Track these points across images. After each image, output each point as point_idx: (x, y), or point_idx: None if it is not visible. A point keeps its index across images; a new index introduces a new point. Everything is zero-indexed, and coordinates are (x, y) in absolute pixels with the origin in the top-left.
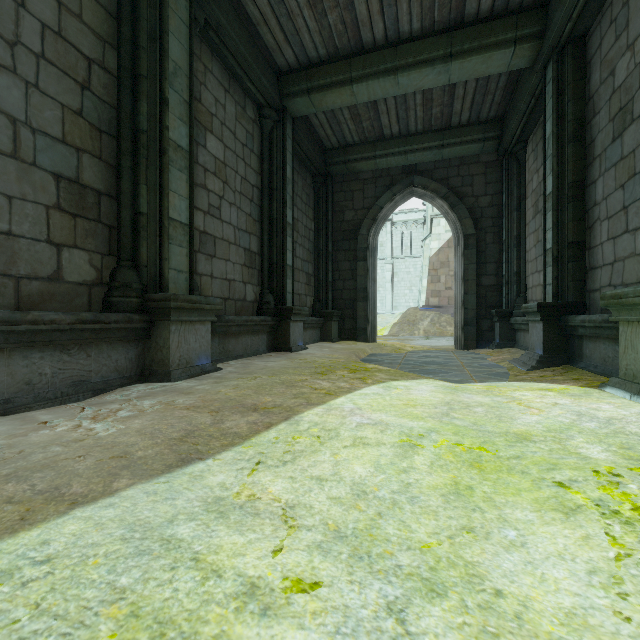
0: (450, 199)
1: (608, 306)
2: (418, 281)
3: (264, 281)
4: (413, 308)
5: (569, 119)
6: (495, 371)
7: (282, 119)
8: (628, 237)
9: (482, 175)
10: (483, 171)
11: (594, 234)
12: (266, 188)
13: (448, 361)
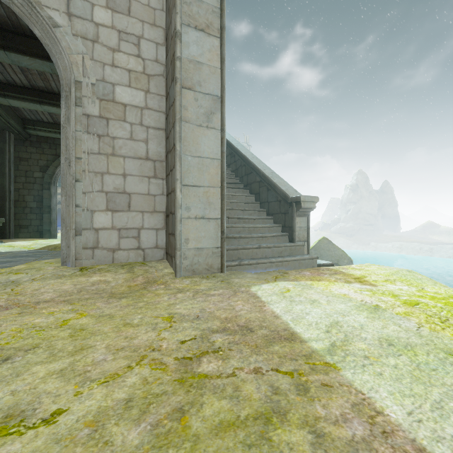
0: None
1: None
2: None
3: None
4: None
5: None
6: None
7: None
8: None
9: None
10: None
11: None
12: None
13: None
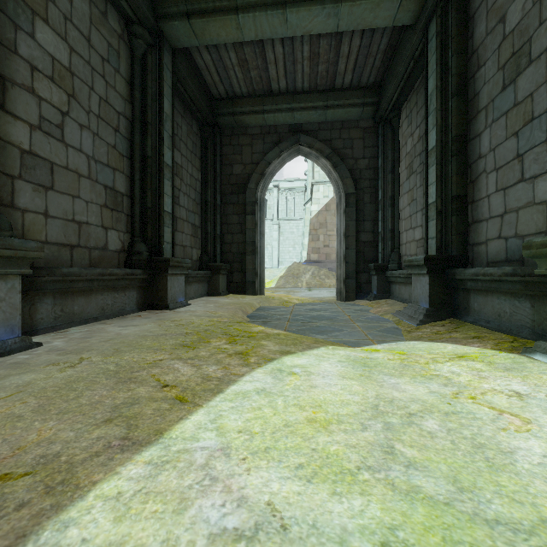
0: (333, 159)
1: (536, 256)
2: (300, 240)
3: (135, 228)
4: (297, 263)
5: (453, 73)
6: (385, 326)
7: (158, 44)
8: (524, 186)
9: (361, 139)
10: (362, 136)
11: (479, 187)
12: (138, 120)
13: (335, 315)
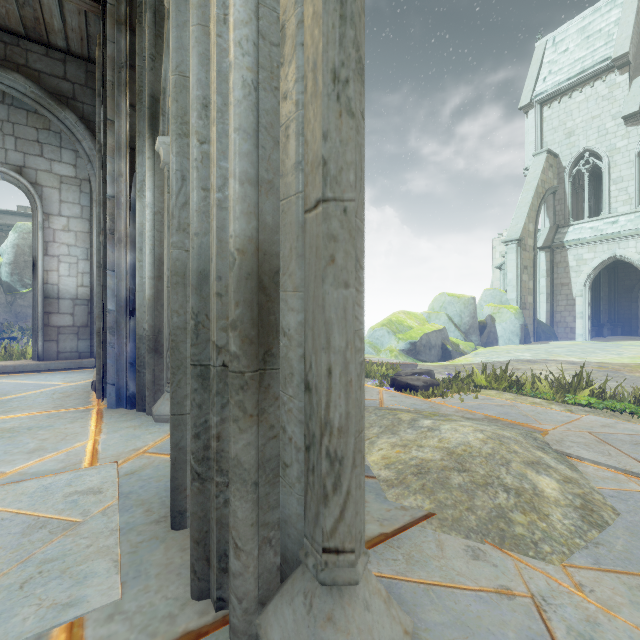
0: None
1: None
2: None
3: (592, 316)
4: None
5: None
6: None
7: None
8: None
9: None
10: None
11: None
12: (593, 288)
13: None
